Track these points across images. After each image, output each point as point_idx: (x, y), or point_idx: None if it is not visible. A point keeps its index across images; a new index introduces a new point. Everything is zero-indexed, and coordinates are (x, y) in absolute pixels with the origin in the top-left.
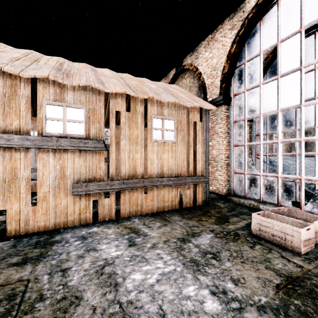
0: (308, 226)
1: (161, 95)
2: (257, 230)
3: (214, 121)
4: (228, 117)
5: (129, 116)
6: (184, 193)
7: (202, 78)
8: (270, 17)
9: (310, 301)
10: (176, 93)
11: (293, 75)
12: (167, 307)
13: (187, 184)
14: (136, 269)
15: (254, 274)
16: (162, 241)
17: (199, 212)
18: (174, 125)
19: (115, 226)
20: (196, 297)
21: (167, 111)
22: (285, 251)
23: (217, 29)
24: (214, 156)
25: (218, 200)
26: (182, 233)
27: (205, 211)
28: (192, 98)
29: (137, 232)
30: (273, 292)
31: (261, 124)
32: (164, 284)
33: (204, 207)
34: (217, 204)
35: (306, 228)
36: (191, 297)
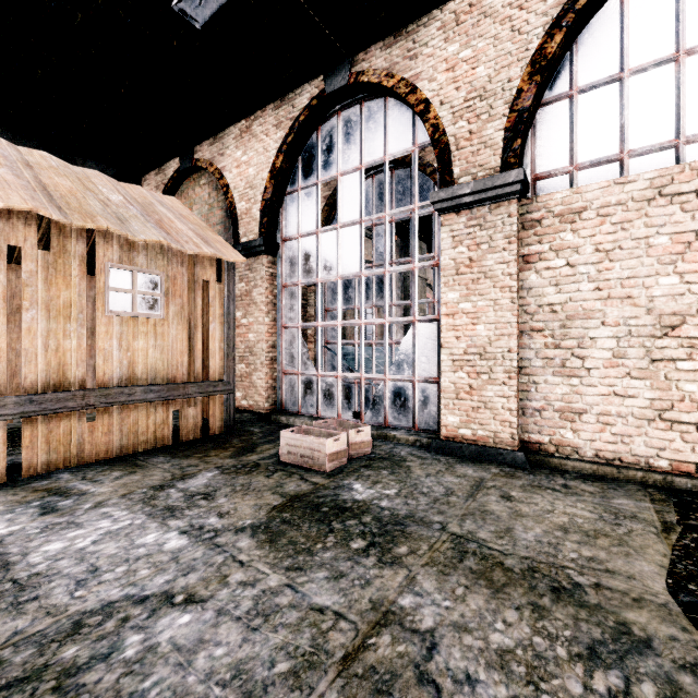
0: (338, 435)
1: (131, 224)
2: (286, 454)
3: (251, 282)
4: (274, 276)
5: (48, 259)
6: (183, 414)
7: (232, 197)
8: (329, 132)
9: (301, 511)
10: (169, 219)
11: (354, 229)
12: (104, 562)
13: (189, 396)
14: (54, 539)
15: (253, 502)
16: (119, 496)
17: (210, 445)
18: (160, 285)
19: (7, 493)
20: (156, 542)
21: (145, 256)
22: (310, 472)
23: (256, 116)
24: (251, 344)
25: (255, 424)
26: (162, 478)
27: (222, 443)
28: (203, 234)
29: (64, 492)
30: (264, 514)
31: (319, 295)
32: (105, 543)
33: (224, 437)
34: (249, 429)
35: (334, 439)
36: (147, 544)
